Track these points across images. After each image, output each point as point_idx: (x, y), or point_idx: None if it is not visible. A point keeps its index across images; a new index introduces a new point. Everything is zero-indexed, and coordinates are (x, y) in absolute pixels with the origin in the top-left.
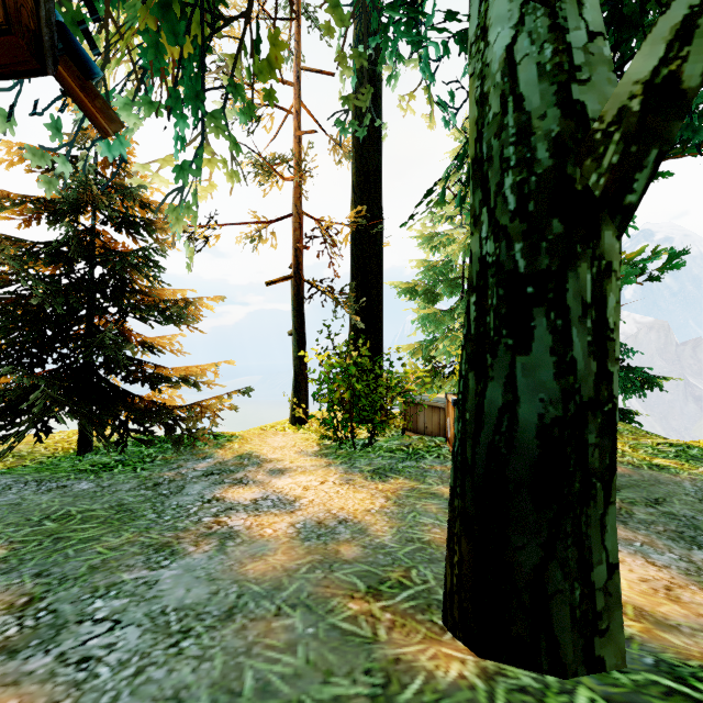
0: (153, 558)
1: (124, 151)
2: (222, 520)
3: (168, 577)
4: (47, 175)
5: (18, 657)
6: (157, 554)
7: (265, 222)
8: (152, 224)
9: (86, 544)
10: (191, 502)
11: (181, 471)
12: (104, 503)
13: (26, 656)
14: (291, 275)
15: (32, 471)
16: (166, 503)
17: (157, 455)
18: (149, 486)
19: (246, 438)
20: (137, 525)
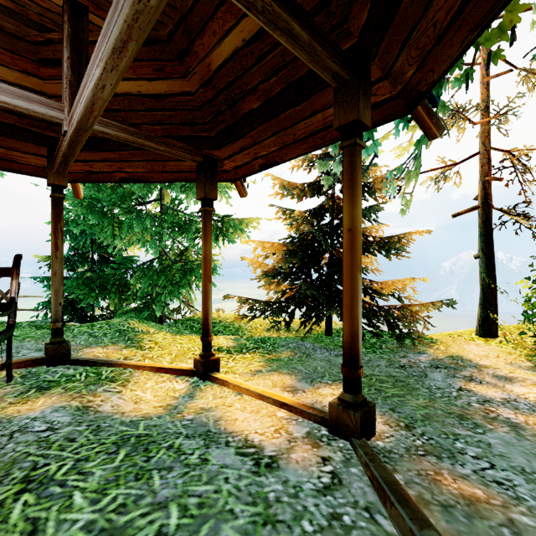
0: (463, 423)
1: (374, 142)
2: (490, 409)
3: (495, 443)
4: (311, 169)
5: (444, 461)
6: (463, 421)
7: (451, 165)
8: (372, 186)
9: (400, 398)
10: (445, 387)
11: (410, 360)
12: (380, 372)
13: (449, 462)
14: (478, 205)
15: (314, 341)
16: (425, 383)
17: (380, 344)
18: (397, 366)
19: (444, 342)
20: (421, 394)
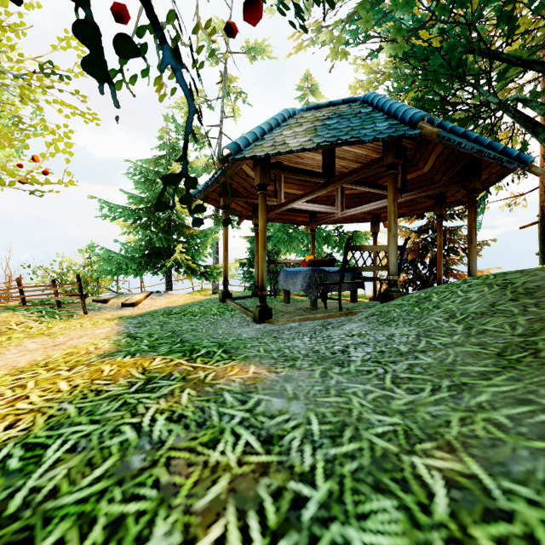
0: None
1: None
2: None
3: None
4: None
5: None
6: None
7: (518, 195)
8: (459, 213)
9: None
10: None
11: None
12: None
13: None
14: (538, 221)
15: None
16: None
17: None
18: None
19: None
20: None
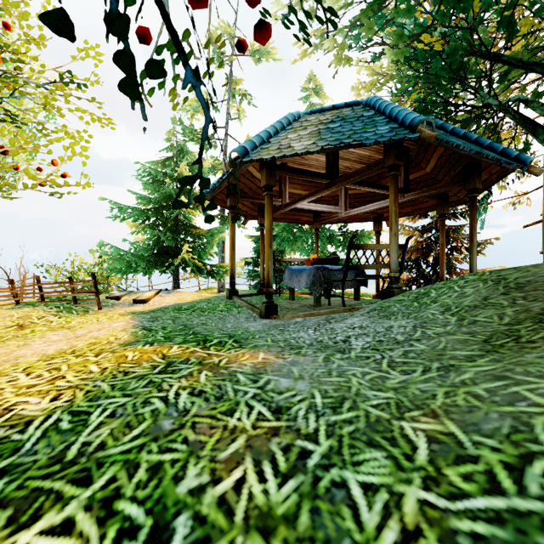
0: None
1: None
2: None
3: None
4: None
5: None
6: None
7: (522, 194)
8: (462, 212)
9: None
10: None
11: None
12: None
13: None
14: (541, 220)
15: None
16: None
17: None
18: None
19: None
20: None
